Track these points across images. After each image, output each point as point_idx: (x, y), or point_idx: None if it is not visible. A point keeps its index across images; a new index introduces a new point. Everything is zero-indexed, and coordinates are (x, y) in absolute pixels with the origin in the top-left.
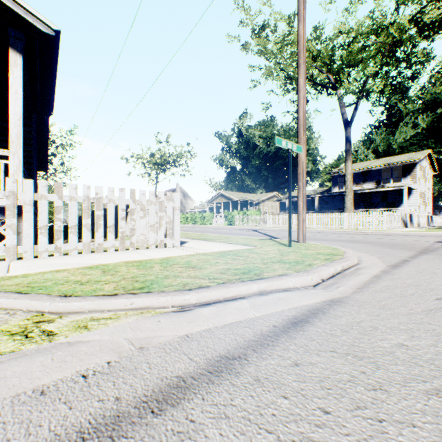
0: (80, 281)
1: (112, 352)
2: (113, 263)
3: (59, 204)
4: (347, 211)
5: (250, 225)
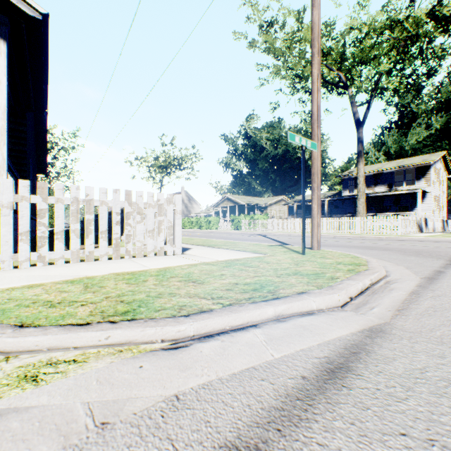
0: (51, 301)
1: (56, 435)
2: (101, 275)
3: (42, 207)
4: (359, 215)
5: (257, 230)
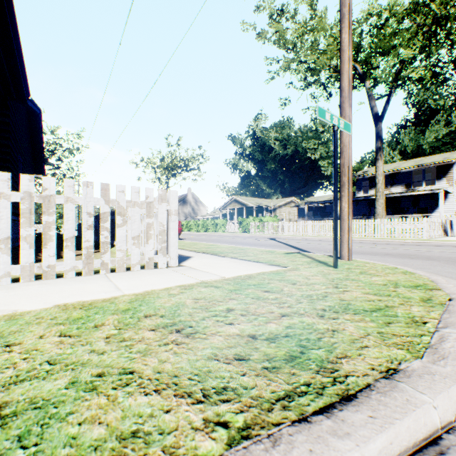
0: None
1: None
2: (37, 311)
3: None
4: (378, 217)
5: (266, 233)
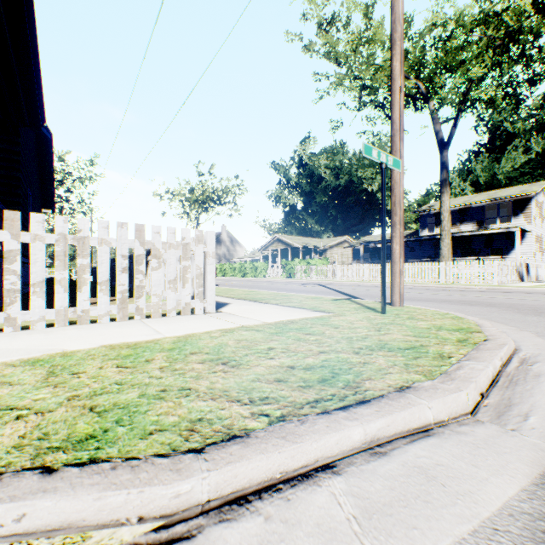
0: None
1: None
2: (86, 350)
3: (12, 247)
4: (444, 260)
5: (315, 278)
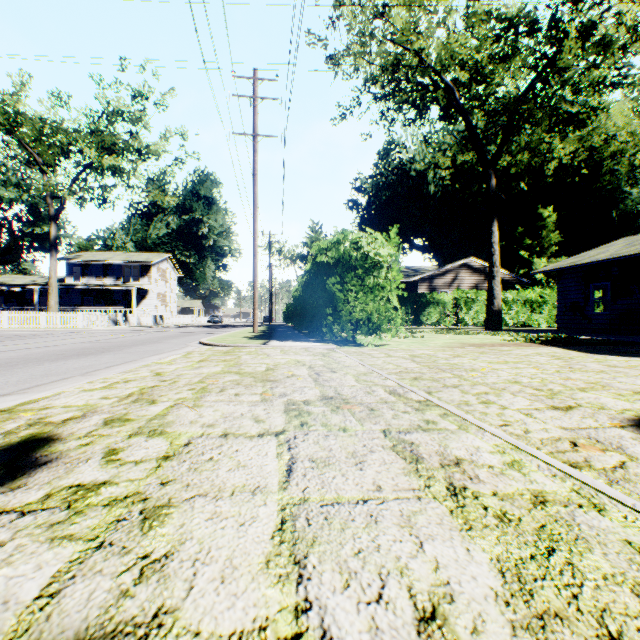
0: None
1: None
2: None
3: None
4: (52, 310)
5: None
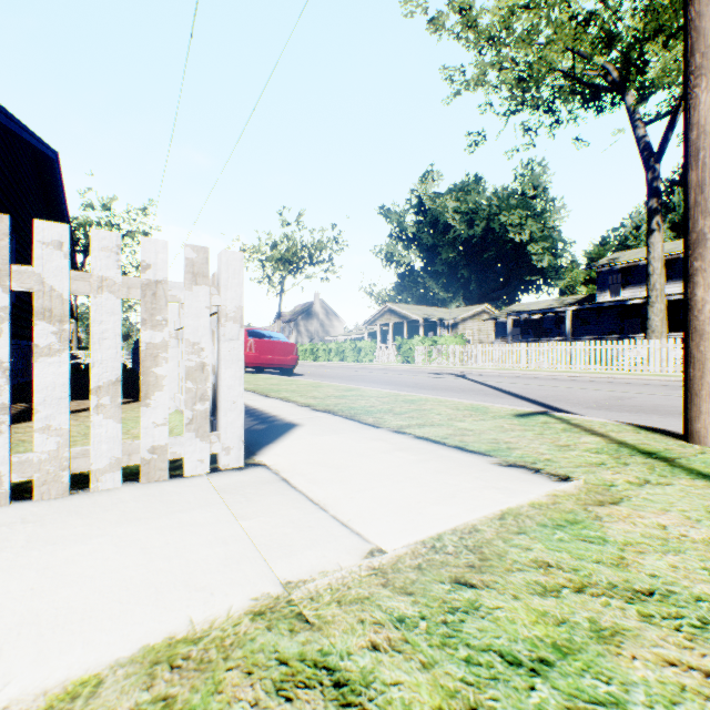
0: None
1: None
2: None
3: None
4: (654, 336)
5: (444, 364)
